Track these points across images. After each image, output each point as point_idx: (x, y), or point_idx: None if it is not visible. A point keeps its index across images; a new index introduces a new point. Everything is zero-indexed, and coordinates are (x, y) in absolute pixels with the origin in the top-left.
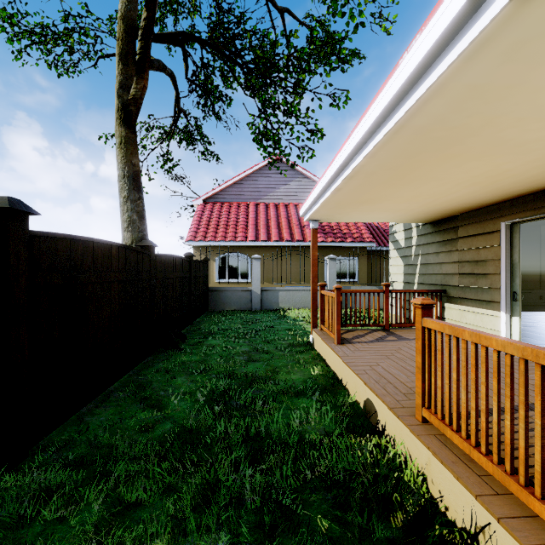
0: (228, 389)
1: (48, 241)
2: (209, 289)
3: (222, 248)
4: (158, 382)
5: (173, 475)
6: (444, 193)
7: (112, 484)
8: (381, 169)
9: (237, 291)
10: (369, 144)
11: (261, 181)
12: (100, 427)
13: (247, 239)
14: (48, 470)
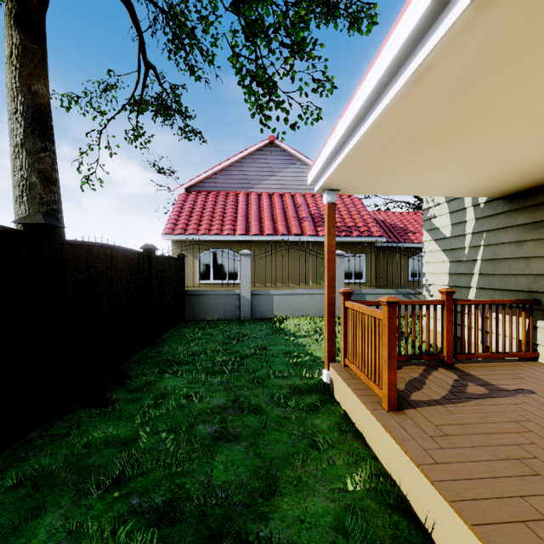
0: None
1: None
2: (186, 293)
3: (206, 243)
4: None
5: None
6: None
7: None
8: None
9: (221, 295)
10: None
11: (253, 168)
12: None
13: (235, 233)
14: None
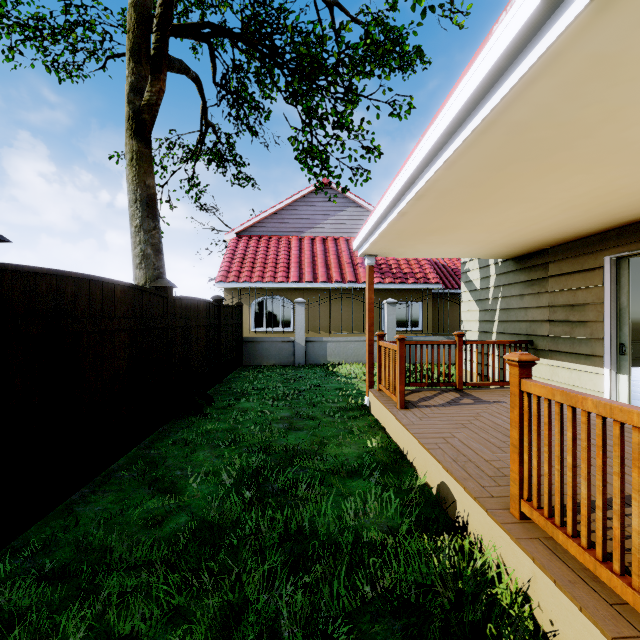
0: (263, 467)
1: (23, 277)
2: (243, 340)
3: (259, 290)
4: (175, 458)
5: (184, 594)
6: (535, 219)
7: (100, 607)
8: (459, 185)
9: (276, 342)
10: (445, 150)
11: (306, 211)
12: (93, 521)
13: (289, 280)
14: (15, 586)
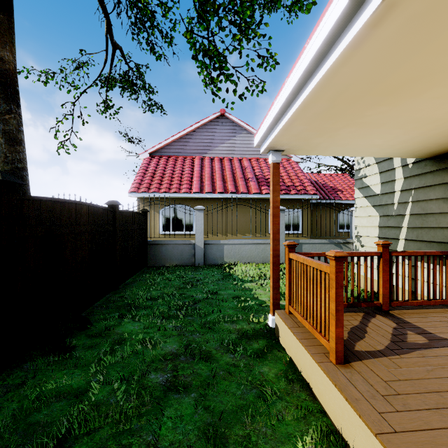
0: None
1: None
2: (148, 243)
3: (166, 200)
4: None
5: None
6: None
7: None
8: None
9: (178, 245)
10: None
11: (207, 136)
12: None
13: (191, 191)
14: None
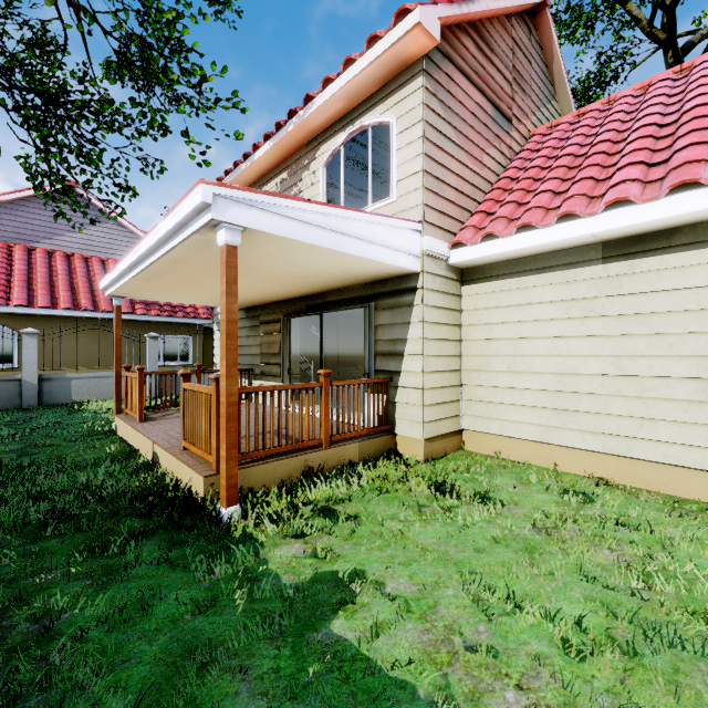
0: None
1: None
2: None
3: None
4: None
5: None
6: None
7: None
8: (168, 272)
9: None
10: (151, 257)
11: (40, 216)
12: None
13: (10, 303)
14: None
